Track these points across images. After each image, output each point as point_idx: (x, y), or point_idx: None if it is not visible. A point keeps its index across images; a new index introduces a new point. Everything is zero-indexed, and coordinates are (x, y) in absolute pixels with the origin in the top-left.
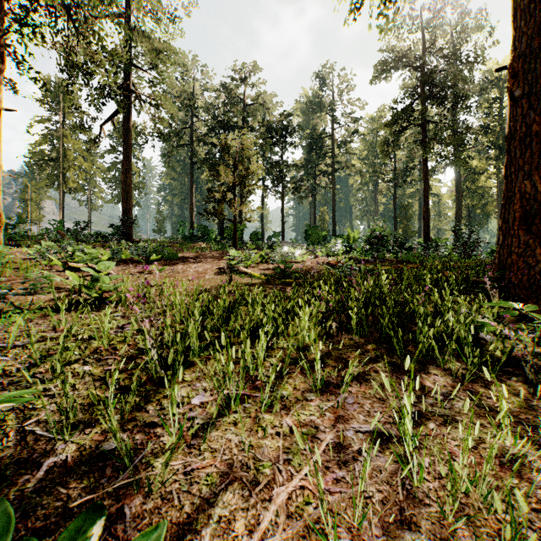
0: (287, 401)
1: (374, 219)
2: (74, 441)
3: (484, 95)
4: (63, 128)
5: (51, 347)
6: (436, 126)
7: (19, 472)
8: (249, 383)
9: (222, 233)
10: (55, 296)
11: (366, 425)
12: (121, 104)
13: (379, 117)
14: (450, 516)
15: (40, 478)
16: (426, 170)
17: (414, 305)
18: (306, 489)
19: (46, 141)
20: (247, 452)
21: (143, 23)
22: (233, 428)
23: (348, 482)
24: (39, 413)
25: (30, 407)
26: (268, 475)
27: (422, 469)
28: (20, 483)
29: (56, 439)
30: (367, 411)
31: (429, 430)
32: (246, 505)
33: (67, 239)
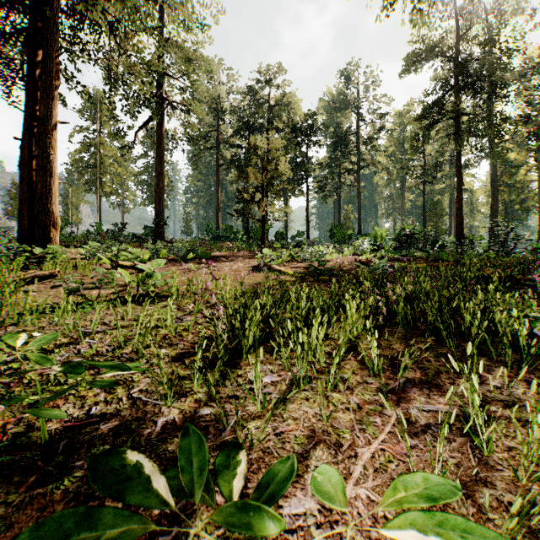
0: (349, 383)
1: (404, 216)
2: (175, 407)
3: (523, 83)
4: (100, 136)
5: (127, 333)
6: (470, 118)
7: (141, 426)
8: (310, 367)
9: (248, 233)
10: (116, 290)
11: (428, 405)
12: (155, 111)
13: (406, 112)
14: (524, 478)
15: (159, 431)
16: (459, 165)
17: (460, 300)
18: (386, 451)
19: (85, 149)
20: (325, 421)
21: (177, 34)
22: (307, 403)
23: (422, 448)
24: (138, 385)
25: (129, 380)
26: (349, 439)
27: (491, 441)
28: (145, 435)
29: (160, 404)
30: (426, 394)
31: (491, 412)
32: (336, 460)
33: (107, 240)
